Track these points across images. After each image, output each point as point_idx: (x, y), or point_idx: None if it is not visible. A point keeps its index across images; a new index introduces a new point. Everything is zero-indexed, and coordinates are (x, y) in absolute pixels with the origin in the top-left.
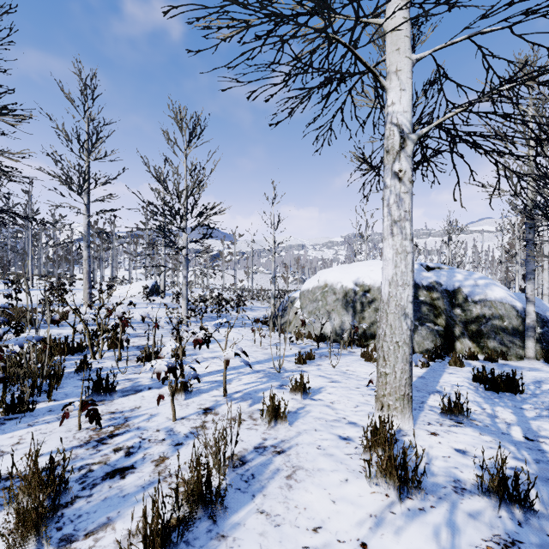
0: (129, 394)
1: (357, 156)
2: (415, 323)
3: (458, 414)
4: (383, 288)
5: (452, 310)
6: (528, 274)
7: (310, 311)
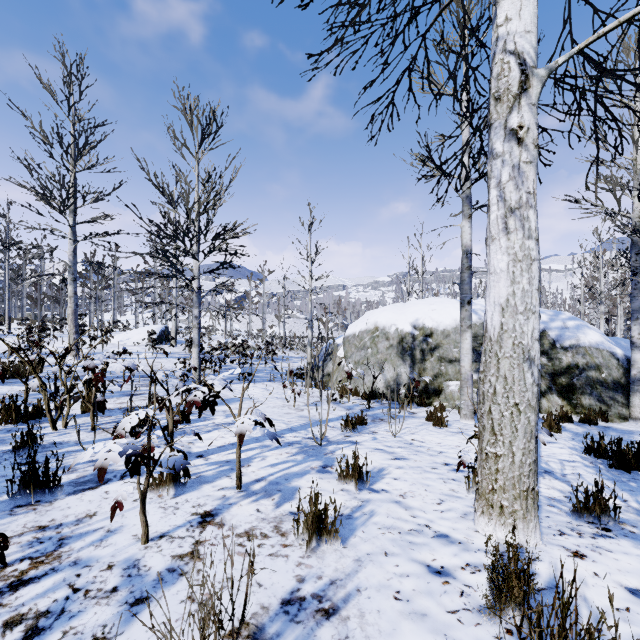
0: (85, 488)
1: (422, 155)
2: None
3: (600, 515)
4: (491, 318)
5: None
6: (635, 313)
7: (357, 361)
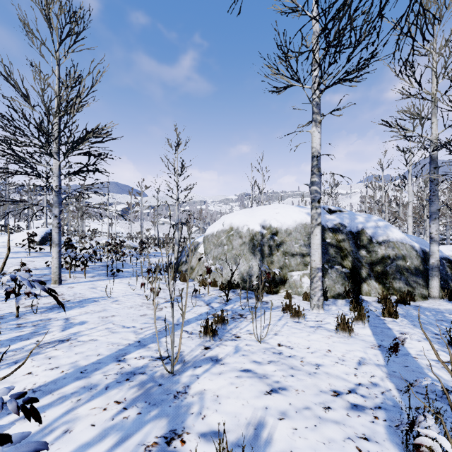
0: None
1: (279, 57)
2: (325, 266)
3: None
4: None
5: (358, 252)
6: (433, 214)
7: (215, 257)
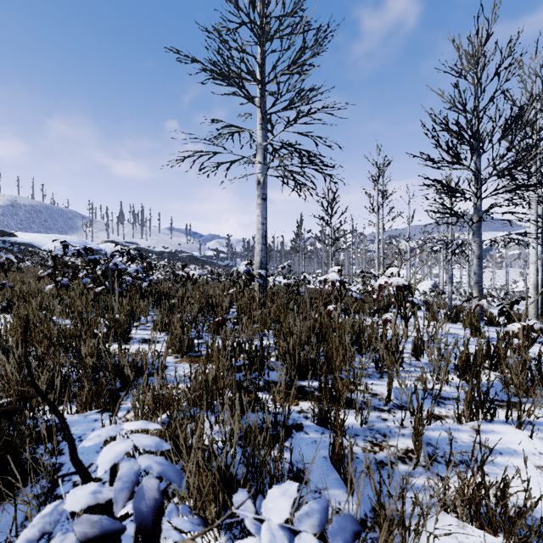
0: None
1: None
2: None
3: None
4: None
5: None
6: None
7: None
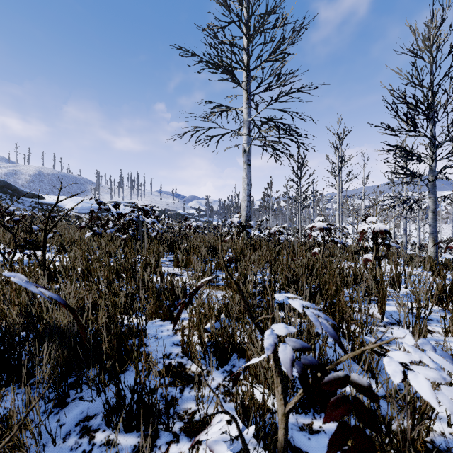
0: None
1: None
2: None
3: None
4: None
5: None
6: None
7: None
